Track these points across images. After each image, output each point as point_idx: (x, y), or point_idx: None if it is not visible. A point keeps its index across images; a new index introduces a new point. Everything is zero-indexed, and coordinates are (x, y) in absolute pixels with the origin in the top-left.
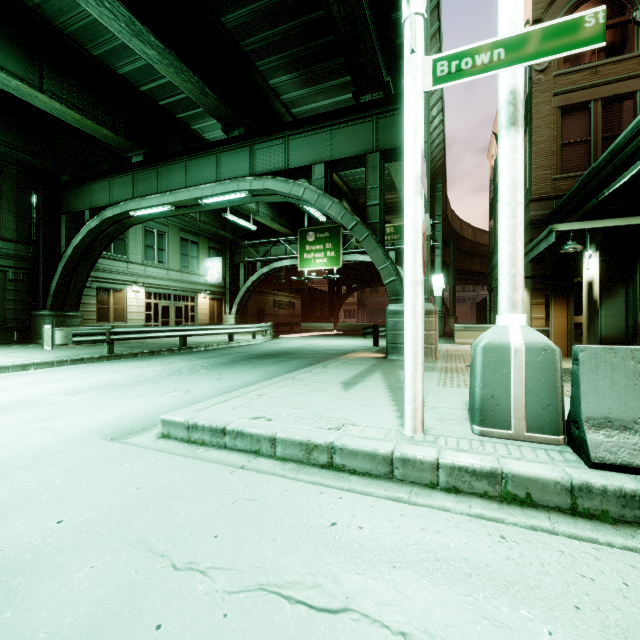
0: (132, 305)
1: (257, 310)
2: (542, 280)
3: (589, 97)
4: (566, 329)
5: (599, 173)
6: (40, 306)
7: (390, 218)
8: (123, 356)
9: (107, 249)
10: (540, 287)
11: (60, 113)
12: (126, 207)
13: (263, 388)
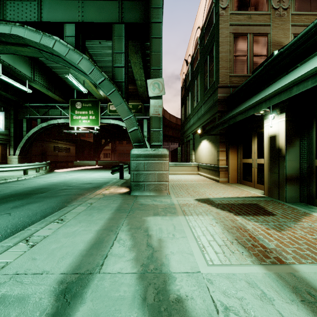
0: None
1: (40, 152)
2: (224, 136)
3: (247, 31)
4: (236, 166)
5: (294, 51)
6: None
7: (129, 101)
8: None
9: None
10: (223, 141)
11: None
12: None
13: None
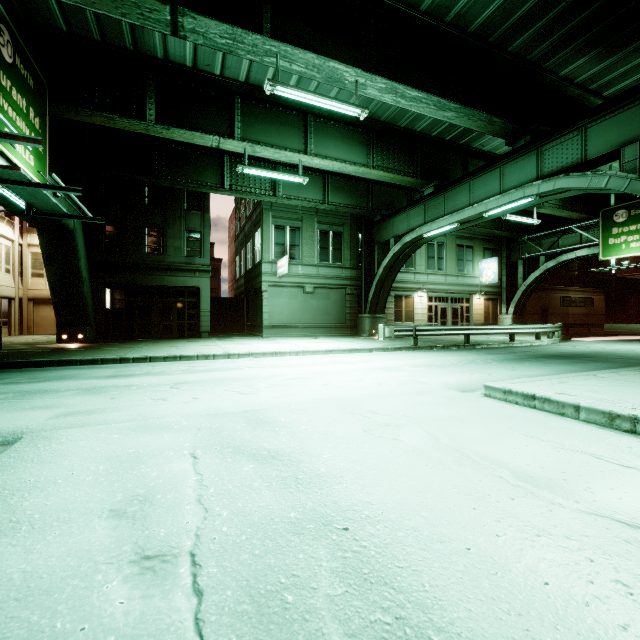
0: (418, 308)
1: (539, 309)
2: None
3: None
4: None
5: None
6: (362, 311)
7: None
8: (423, 348)
9: None
10: None
11: (382, 178)
12: (420, 231)
13: (561, 378)
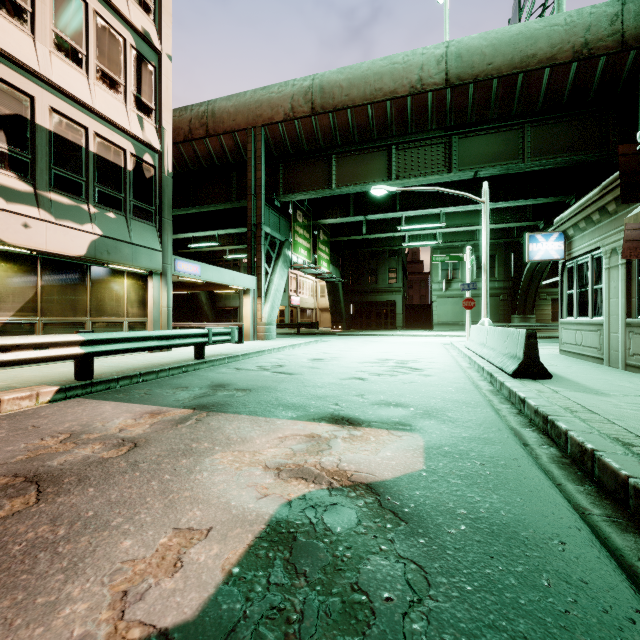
0: None
1: None
2: None
3: None
4: None
5: None
6: (514, 312)
7: None
8: None
9: None
10: None
11: (498, 226)
12: None
13: None
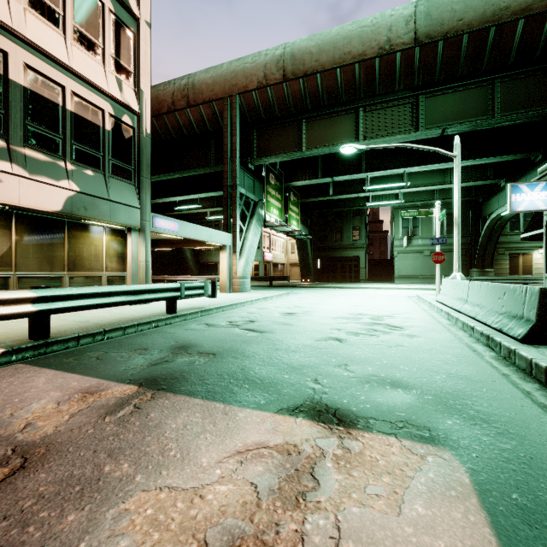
0: (538, 263)
1: None
2: None
3: None
4: None
5: None
6: (473, 266)
7: None
8: None
9: (516, 229)
10: None
11: None
12: (497, 212)
13: None
